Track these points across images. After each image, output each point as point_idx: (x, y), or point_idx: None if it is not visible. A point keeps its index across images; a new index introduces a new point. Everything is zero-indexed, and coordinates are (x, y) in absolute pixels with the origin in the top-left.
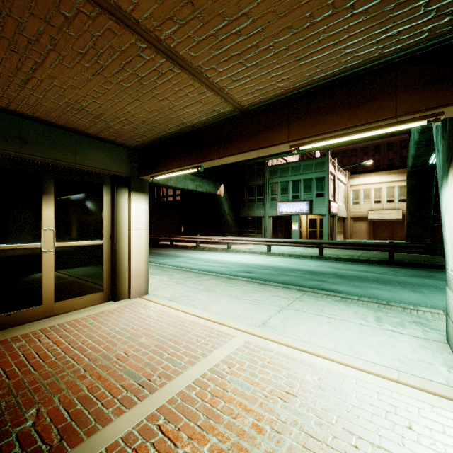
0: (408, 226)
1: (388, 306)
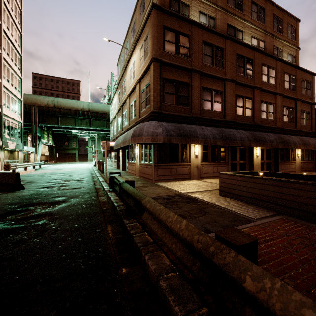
0: (50, 157)
1: None
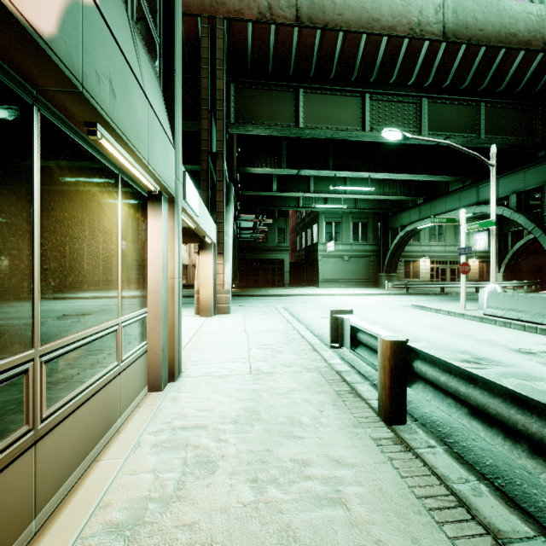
0: None
1: (188, 307)
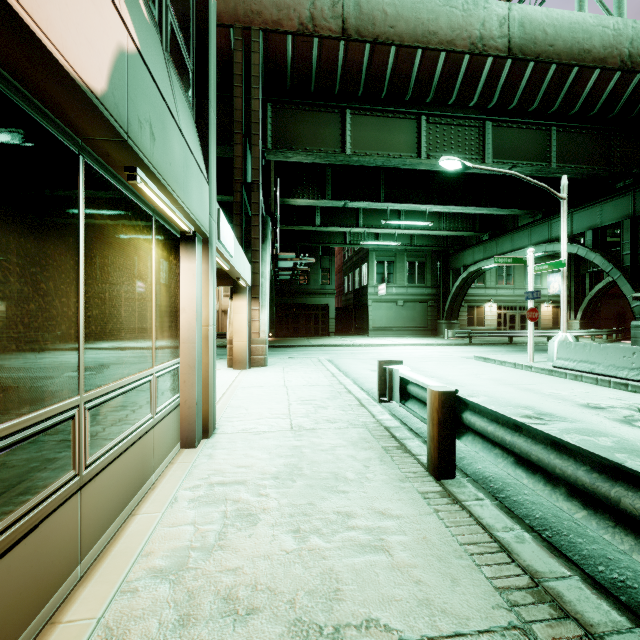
0: None
1: (219, 359)
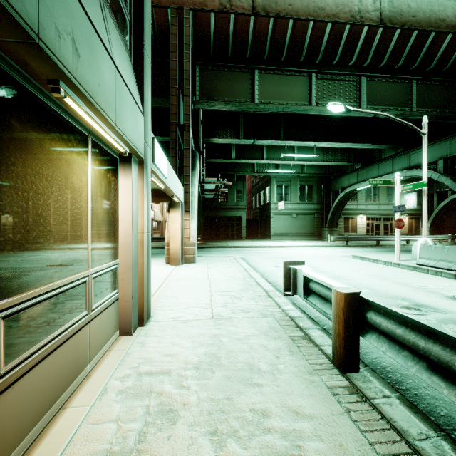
0: None
1: (160, 257)
